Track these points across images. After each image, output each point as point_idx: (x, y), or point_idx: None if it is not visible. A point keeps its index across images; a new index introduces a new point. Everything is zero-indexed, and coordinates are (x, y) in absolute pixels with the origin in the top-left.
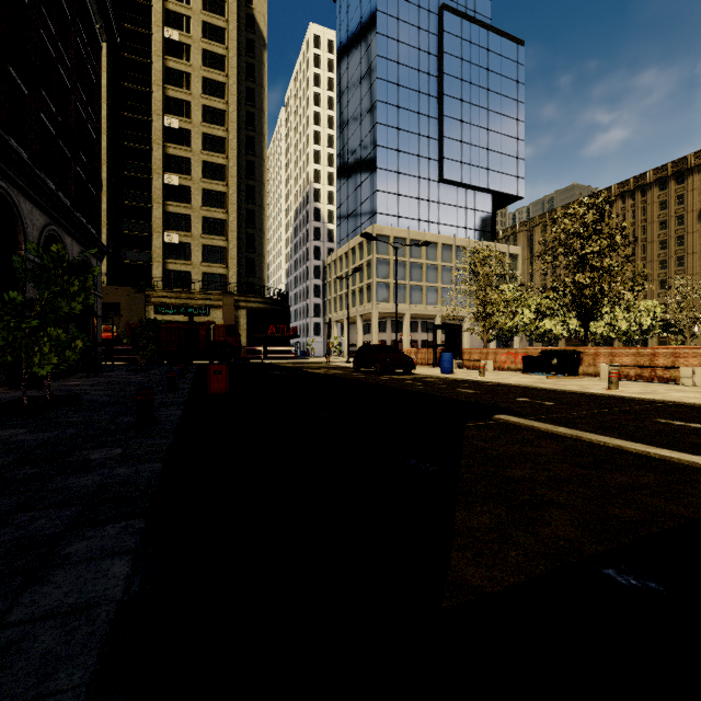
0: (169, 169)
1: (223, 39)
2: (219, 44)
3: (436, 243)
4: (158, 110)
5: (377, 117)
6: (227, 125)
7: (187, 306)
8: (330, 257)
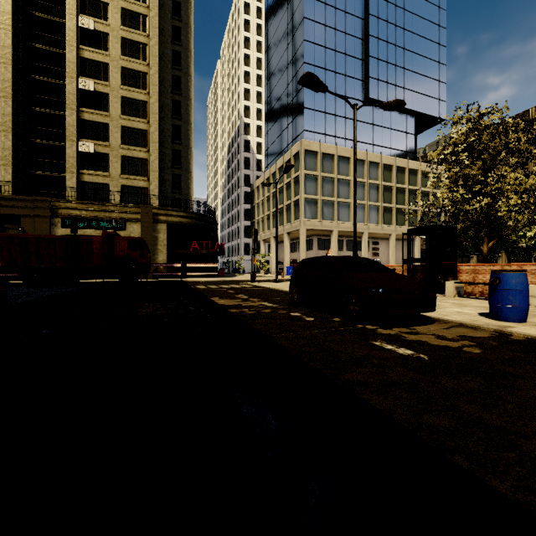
0: (84, 74)
1: None
2: None
3: (363, 161)
4: (71, 8)
5: (304, 34)
6: (148, 31)
7: (100, 219)
8: (258, 181)
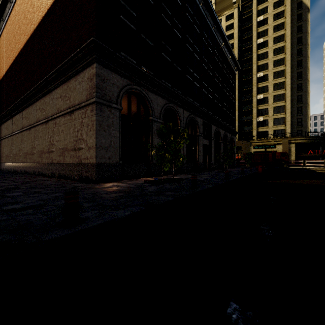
0: (259, 93)
1: (283, 27)
2: (281, 30)
3: None
4: (254, 73)
5: None
6: (285, 63)
7: (266, 145)
8: None
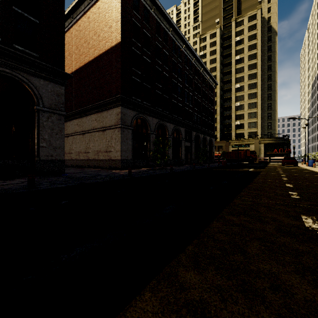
0: (236, 101)
1: (256, 47)
2: (254, 50)
3: None
4: (233, 84)
5: None
6: (257, 77)
7: (241, 144)
8: None
